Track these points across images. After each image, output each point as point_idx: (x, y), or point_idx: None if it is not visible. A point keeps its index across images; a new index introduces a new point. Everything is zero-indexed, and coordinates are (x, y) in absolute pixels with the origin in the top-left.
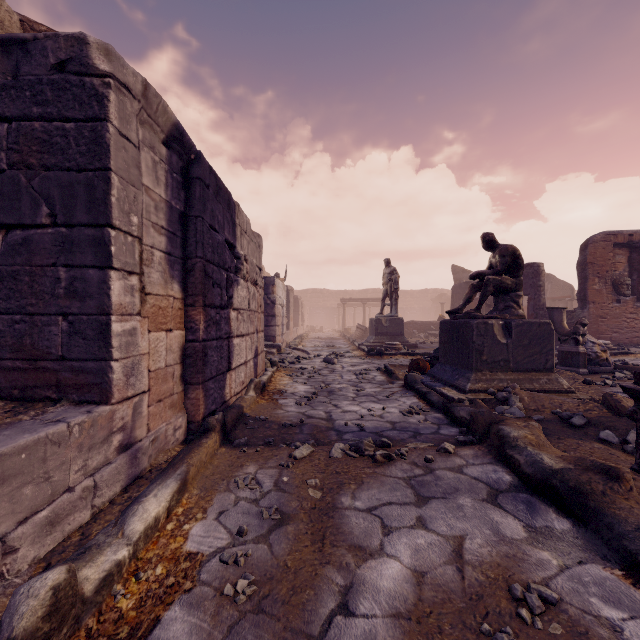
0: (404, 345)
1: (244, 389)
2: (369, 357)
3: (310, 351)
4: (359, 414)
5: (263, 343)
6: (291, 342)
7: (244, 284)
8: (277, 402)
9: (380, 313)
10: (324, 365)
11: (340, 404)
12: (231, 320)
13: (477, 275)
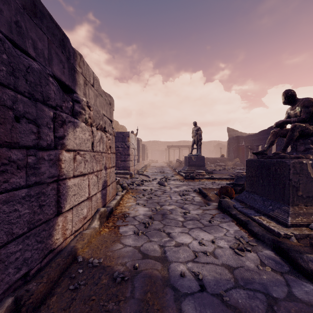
0: (205, 172)
1: (88, 221)
2: (186, 180)
3: (150, 176)
4: (192, 249)
5: (114, 175)
6: (140, 169)
7: (86, 128)
8: (118, 231)
9: (190, 153)
10: (158, 187)
11: (172, 232)
12: (62, 161)
13: (283, 123)
